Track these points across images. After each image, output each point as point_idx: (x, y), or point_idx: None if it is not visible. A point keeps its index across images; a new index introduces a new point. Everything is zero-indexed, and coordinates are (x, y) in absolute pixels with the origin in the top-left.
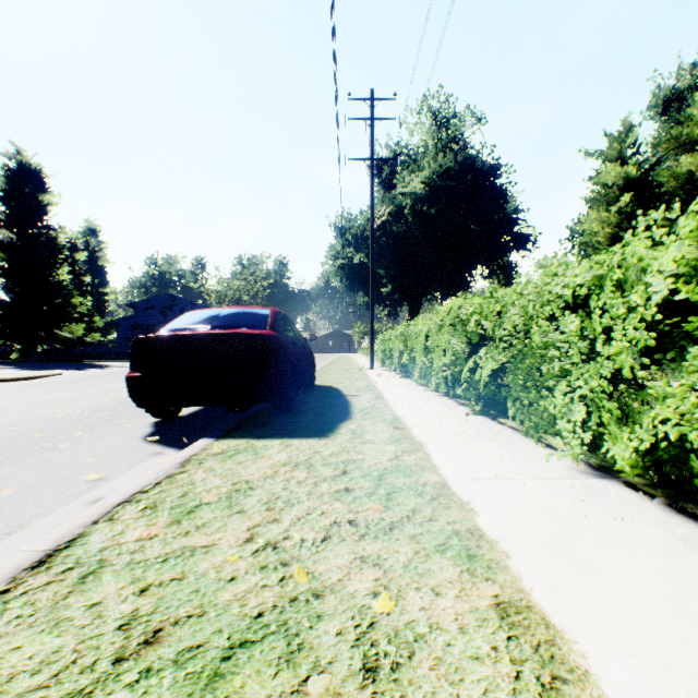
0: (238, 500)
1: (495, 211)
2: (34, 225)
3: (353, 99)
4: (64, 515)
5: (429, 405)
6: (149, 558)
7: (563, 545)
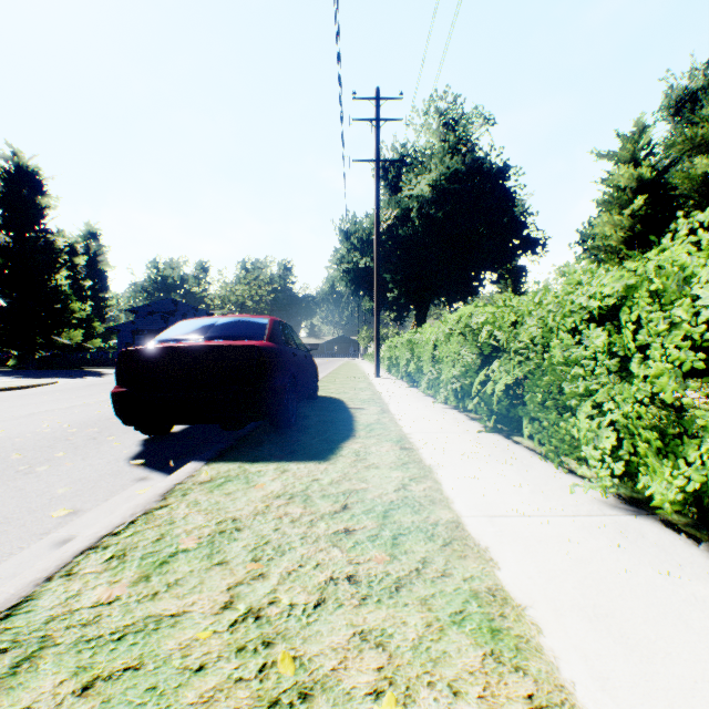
0: (221, 545)
1: (504, 214)
2: (31, 228)
3: (358, 99)
4: (22, 561)
5: (437, 419)
6: (103, 635)
7: (604, 613)
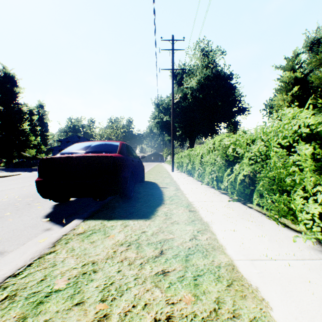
0: (81, 286)
1: (230, 96)
2: (11, 102)
3: (163, 40)
4: None
5: (205, 194)
6: None
7: None
